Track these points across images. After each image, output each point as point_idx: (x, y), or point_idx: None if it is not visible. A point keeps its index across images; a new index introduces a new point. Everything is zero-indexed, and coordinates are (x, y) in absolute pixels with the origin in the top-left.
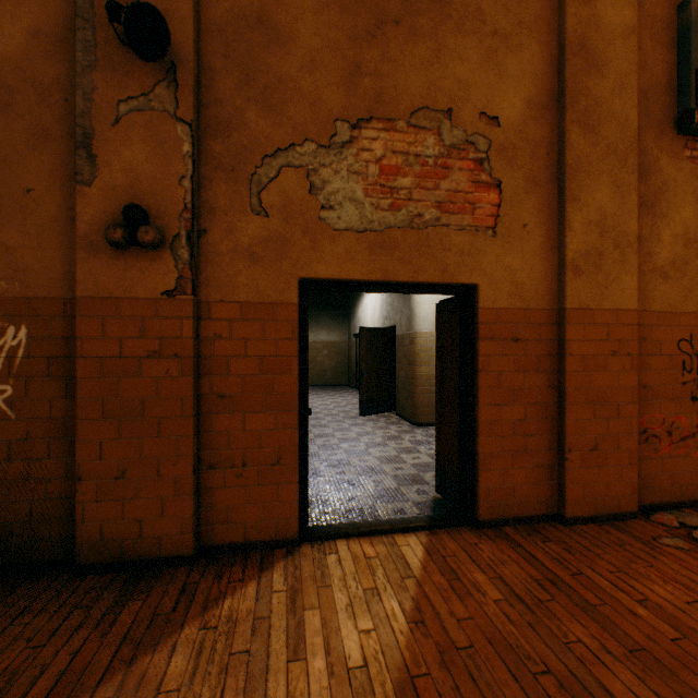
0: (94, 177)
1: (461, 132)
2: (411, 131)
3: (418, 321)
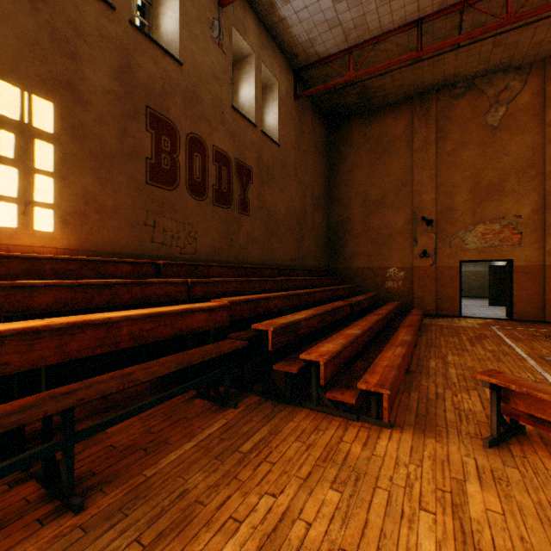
0: (416, 245)
1: (507, 222)
2: (490, 224)
3: None
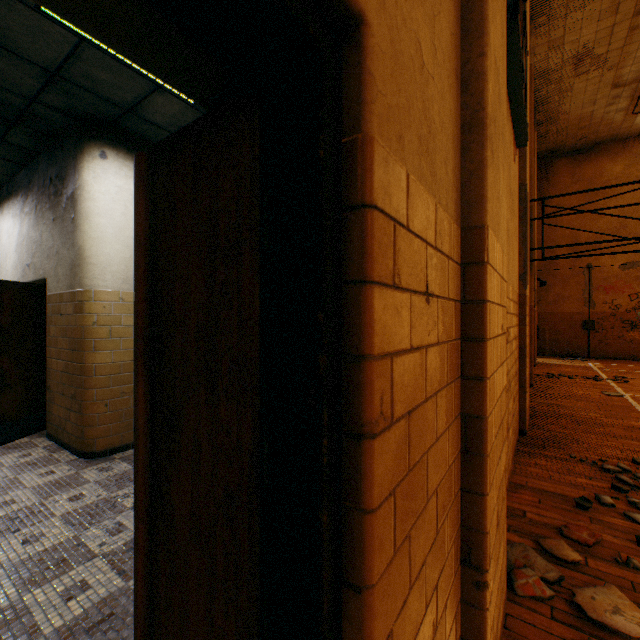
0: None
1: None
2: None
3: (92, 270)
